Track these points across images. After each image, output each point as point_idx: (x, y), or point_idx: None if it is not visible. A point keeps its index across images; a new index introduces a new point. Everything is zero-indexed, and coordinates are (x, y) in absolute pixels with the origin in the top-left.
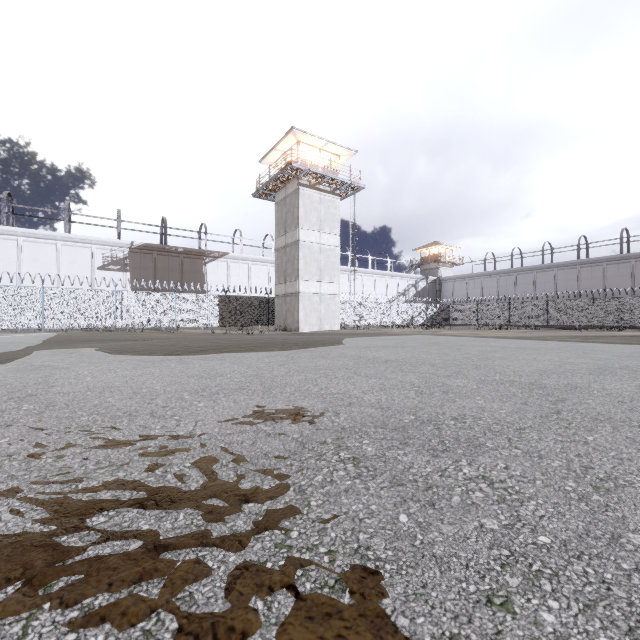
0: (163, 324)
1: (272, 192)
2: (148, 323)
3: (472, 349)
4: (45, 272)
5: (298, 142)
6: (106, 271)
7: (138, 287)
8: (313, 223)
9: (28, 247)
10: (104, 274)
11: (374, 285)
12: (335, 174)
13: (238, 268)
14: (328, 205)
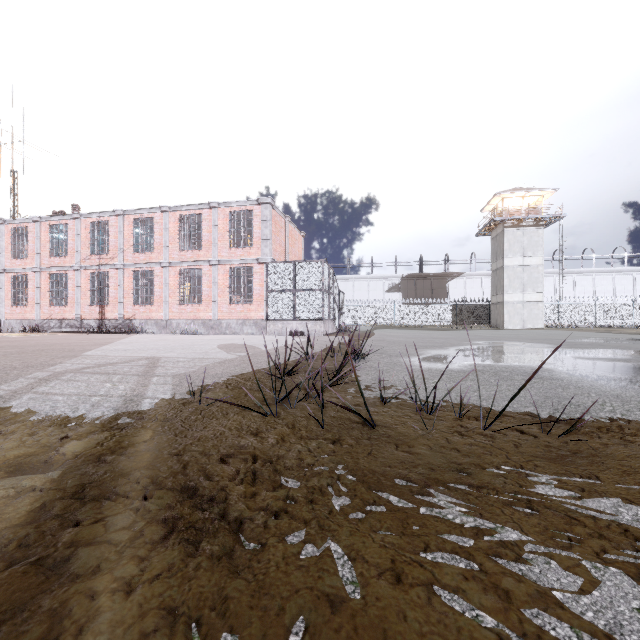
0: (418, 323)
1: (488, 231)
2: (410, 322)
3: (513, 332)
4: (363, 296)
5: (503, 199)
6: (389, 293)
7: (405, 303)
8: (516, 252)
9: (356, 284)
10: (388, 294)
11: (632, 283)
12: (538, 210)
13: (472, 282)
14: (531, 235)
